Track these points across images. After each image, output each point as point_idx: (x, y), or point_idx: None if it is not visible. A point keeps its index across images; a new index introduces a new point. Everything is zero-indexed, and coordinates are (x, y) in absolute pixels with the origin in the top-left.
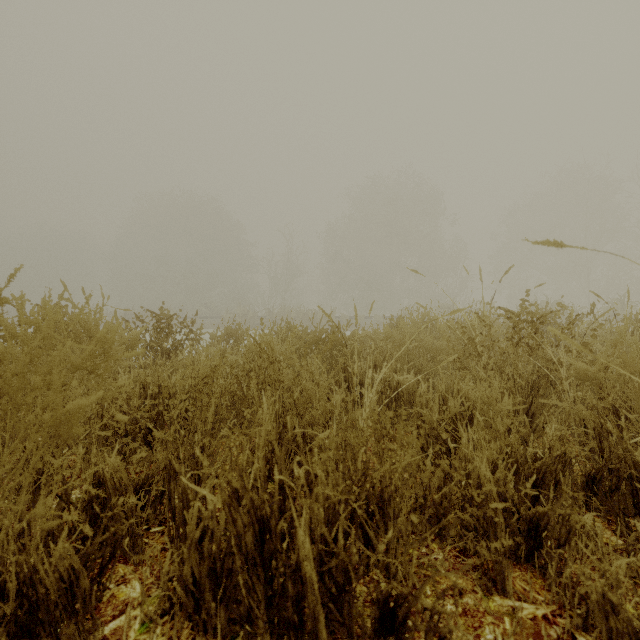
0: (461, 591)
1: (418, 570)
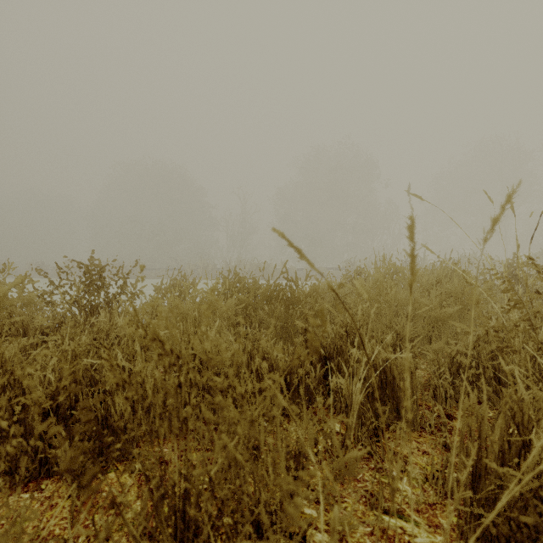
0: None
1: None
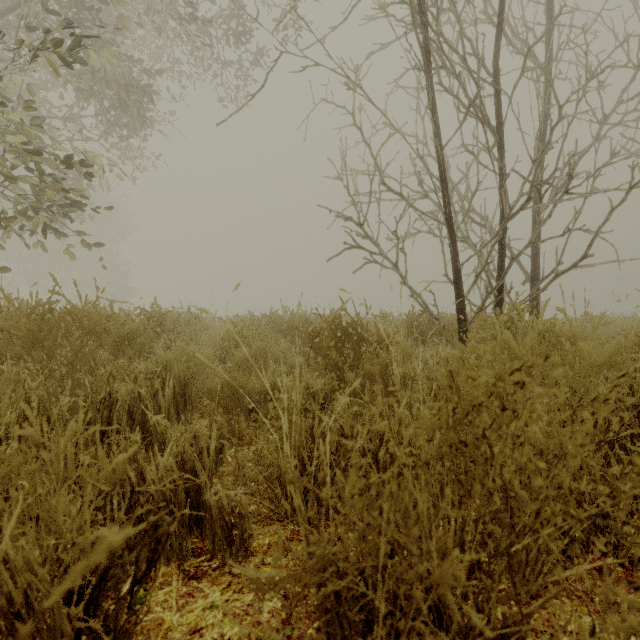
0: (237, 514)
1: (259, 527)
